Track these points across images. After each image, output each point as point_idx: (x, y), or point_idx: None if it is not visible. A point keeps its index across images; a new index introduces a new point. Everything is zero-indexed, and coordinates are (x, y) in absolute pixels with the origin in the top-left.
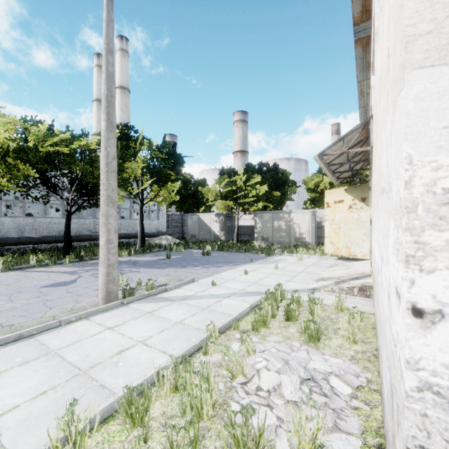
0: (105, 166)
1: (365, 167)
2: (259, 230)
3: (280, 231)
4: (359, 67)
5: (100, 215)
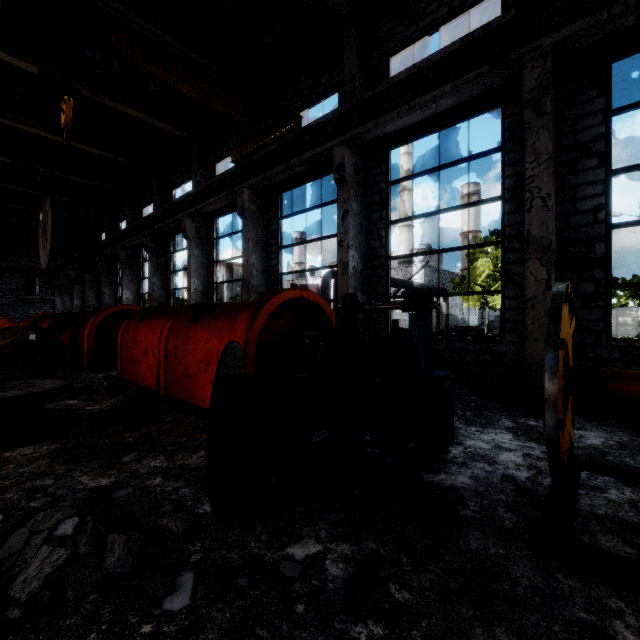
0: None
1: None
2: None
3: (625, 325)
4: None
5: None
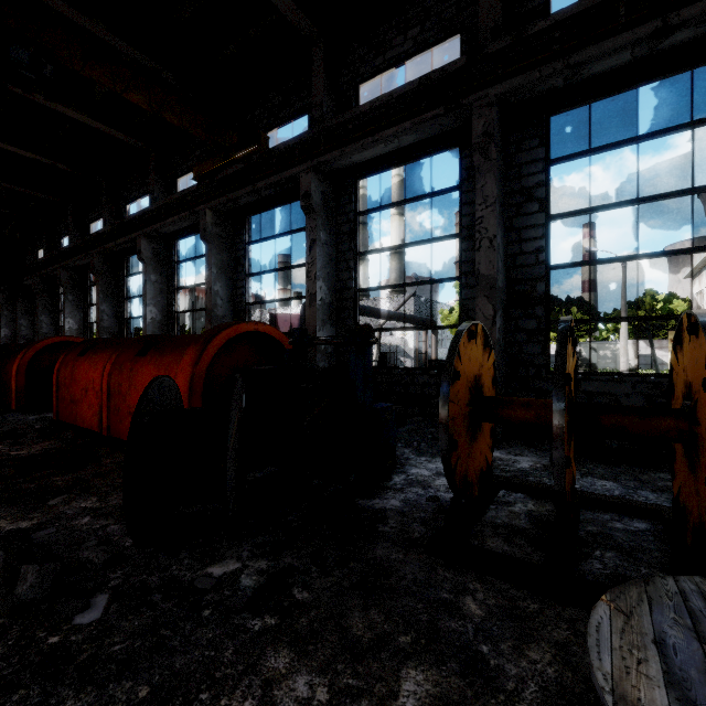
0: (626, 332)
1: (673, 303)
2: (583, 358)
3: (605, 358)
4: (701, 262)
5: (623, 350)
